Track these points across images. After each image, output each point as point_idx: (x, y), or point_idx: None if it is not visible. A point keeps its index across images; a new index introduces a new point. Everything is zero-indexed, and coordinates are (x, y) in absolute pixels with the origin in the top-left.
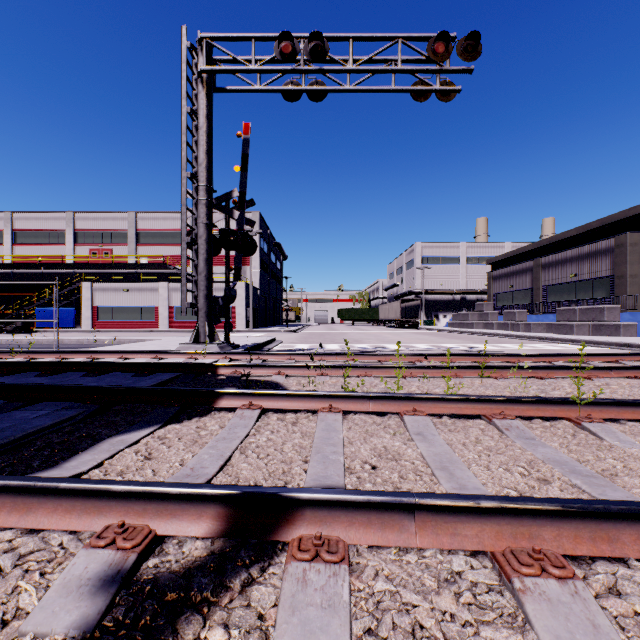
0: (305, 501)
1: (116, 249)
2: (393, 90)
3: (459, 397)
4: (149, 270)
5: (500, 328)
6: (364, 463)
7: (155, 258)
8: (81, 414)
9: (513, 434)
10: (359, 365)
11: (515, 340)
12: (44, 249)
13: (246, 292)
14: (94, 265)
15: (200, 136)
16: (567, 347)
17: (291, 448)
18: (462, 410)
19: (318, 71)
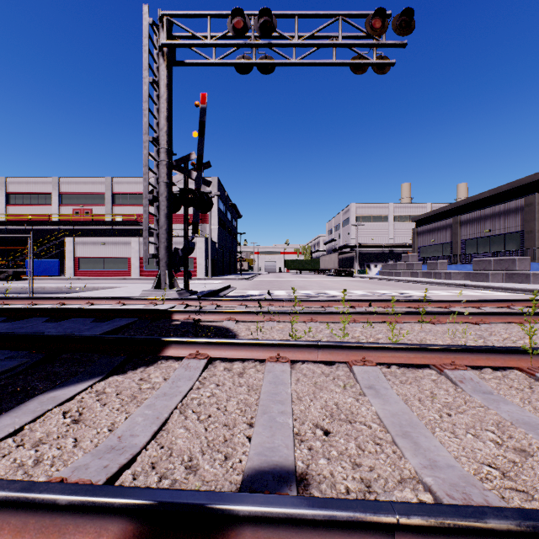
0: (242, 518)
1: (95, 209)
2: (334, 63)
3: (408, 346)
4: (123, 227)
5: (424, 276)
6: (315, 426)
7: (128, 216)
8: (23, 364)
9: (469, 387)
10: (305, 311)
11: (438, 287)
12: (34, 209)
13: (206, 245)
14: (76, 222)
15: (161, 104)
16: (486, 293)
17: (235, 406)
18: (411, 359)
19: (267, 45)
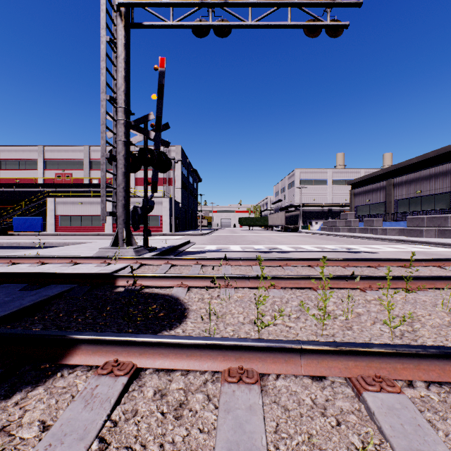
0: None
1: (75, 173)
2: (289, 25)
3: (442, 353)
4: (99, 189)
5: (361, 232)
6: None
7: None
8: None
9: None
10: (266, 276)
11: (378, 242)
12: (21, 173)
13: (170, 205)
14: (58, 185)
15: (118, 63)
16: (426, 248)
17: None
18: (448, 374)
19: (223, 4)
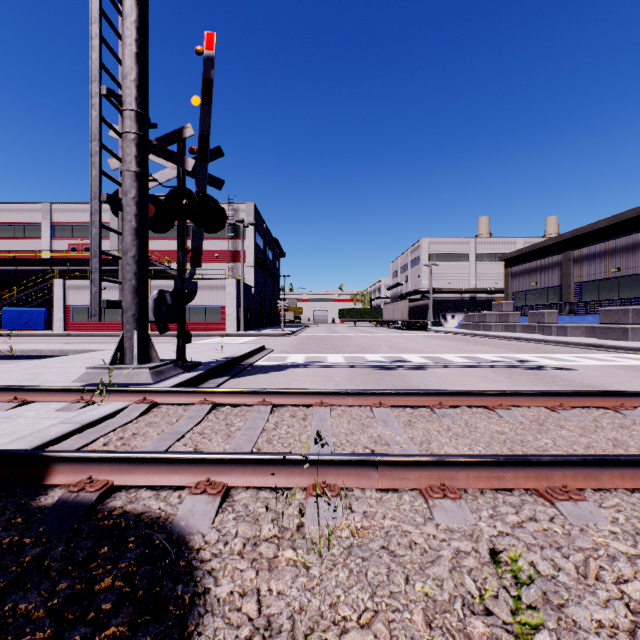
0: None
1: None
2: None
3: None
4: None
5: (524, 331)
6: None
7: None
8: None
9: None
10: (420, 459)
11: (559, 347)
12: (18, 244)
13: (237, 290)
14: (71, 261)
15: (125, 30)
16: None
17: None
18: None
19: None
